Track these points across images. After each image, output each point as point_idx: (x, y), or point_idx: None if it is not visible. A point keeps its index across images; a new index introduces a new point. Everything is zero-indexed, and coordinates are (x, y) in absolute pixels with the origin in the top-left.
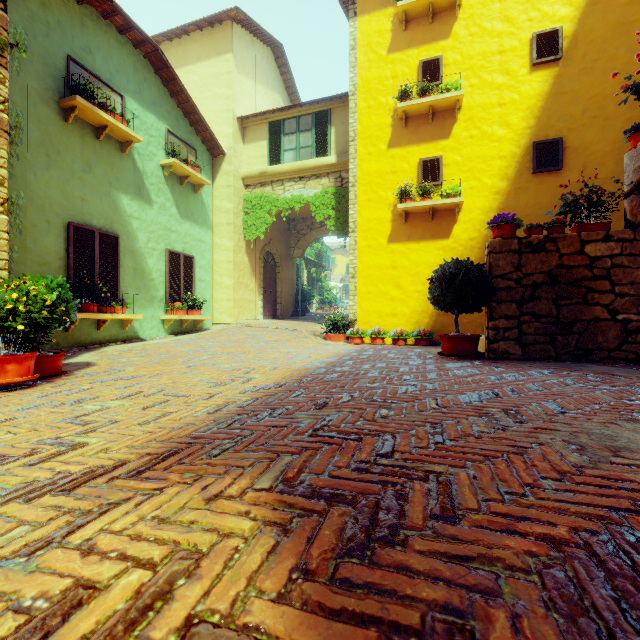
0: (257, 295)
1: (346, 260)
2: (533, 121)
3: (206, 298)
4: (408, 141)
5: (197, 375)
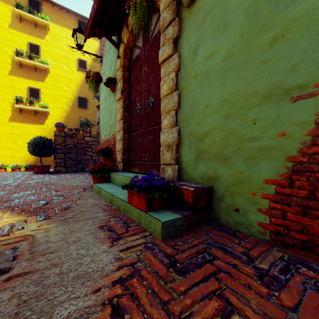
0: None
1: None
2: (78, 89)
3: None
4: (22, 75)
5: None
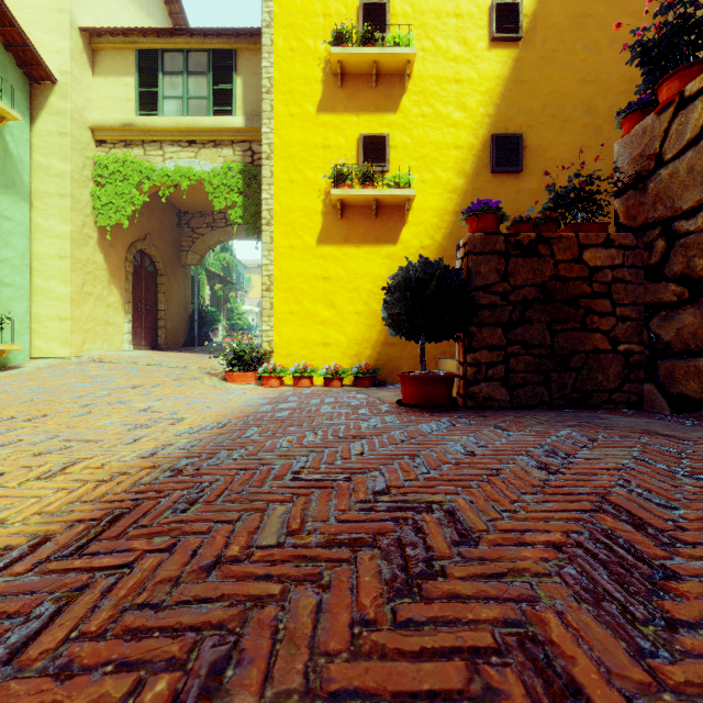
0: (122, 314)
1: None
2: (492, 109)
3: (15, 314)
4: (345, 107)
5: None
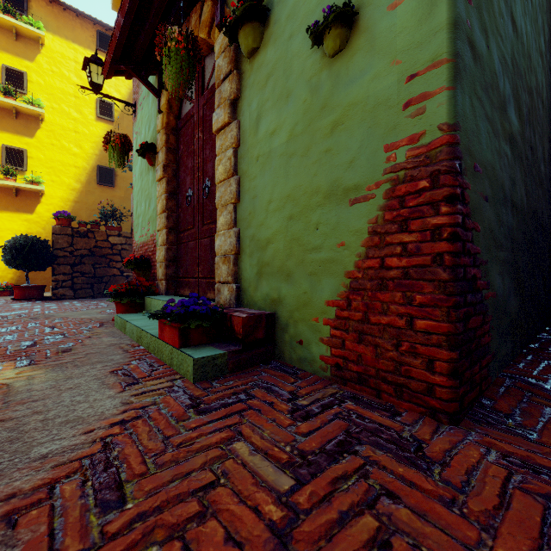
0: None
1: None
2: (98, 152)
3: None
4: None
5: None
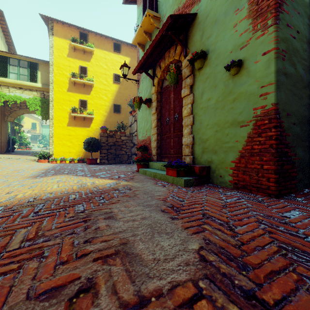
0: None
1: (31, 120)
2: (114, 98)
3: None
4: (75, 91)
5: (2, 172)
